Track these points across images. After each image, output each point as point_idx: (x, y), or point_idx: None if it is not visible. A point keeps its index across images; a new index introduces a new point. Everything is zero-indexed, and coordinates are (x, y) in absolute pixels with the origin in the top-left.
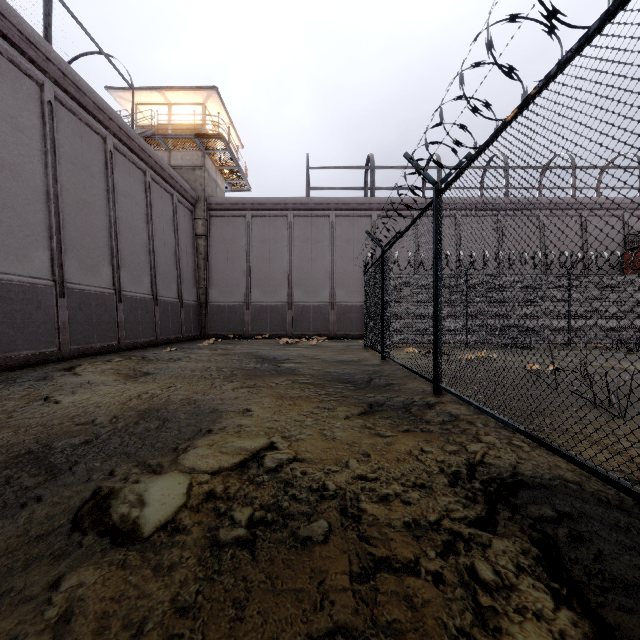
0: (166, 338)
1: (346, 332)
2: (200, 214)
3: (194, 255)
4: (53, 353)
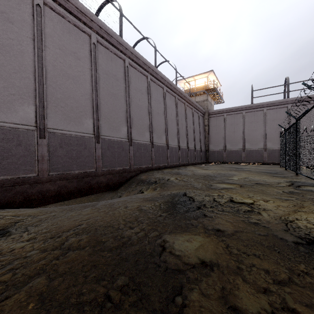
0: (198, 162)
1: (272, 161)
2: (206, 117)
3: (204, 132)
4: (178, 164)
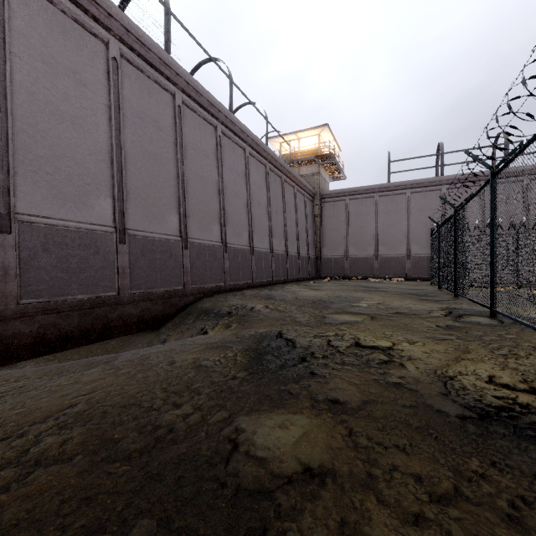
0: (303, 277)
1: (419, 276)
2: (317, 202)
3: (313, 228)
4: (271, 281)
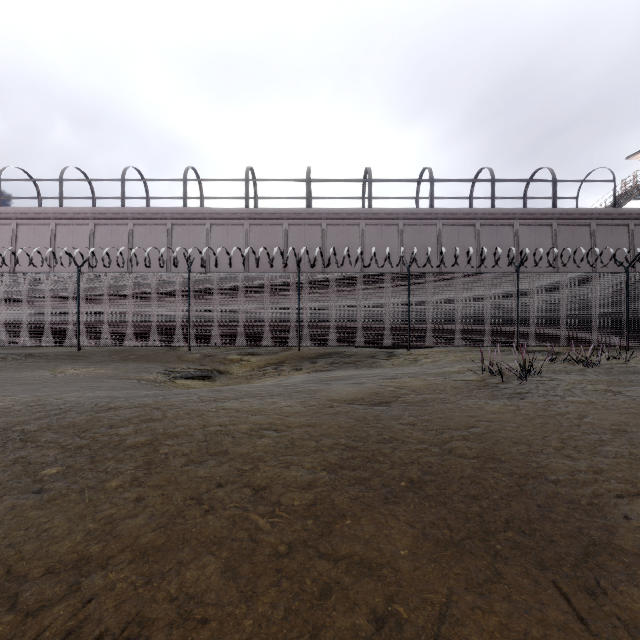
0: None
1: None
2: None
3: None
4: None
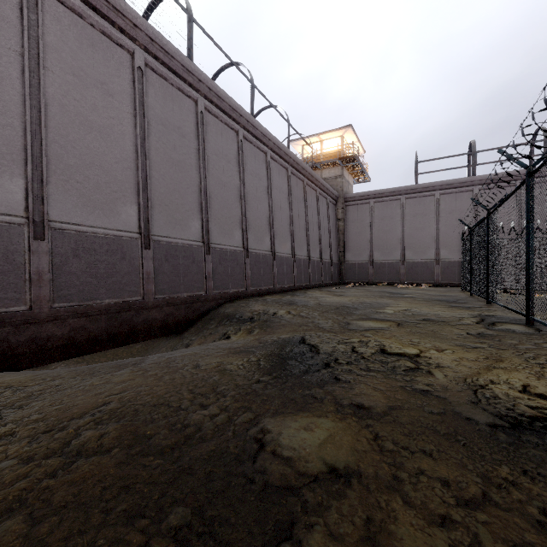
0: (326, 283)
1: (449, 281)
2: (340, 206)
3: (336, 232)
4: (293, 287)
